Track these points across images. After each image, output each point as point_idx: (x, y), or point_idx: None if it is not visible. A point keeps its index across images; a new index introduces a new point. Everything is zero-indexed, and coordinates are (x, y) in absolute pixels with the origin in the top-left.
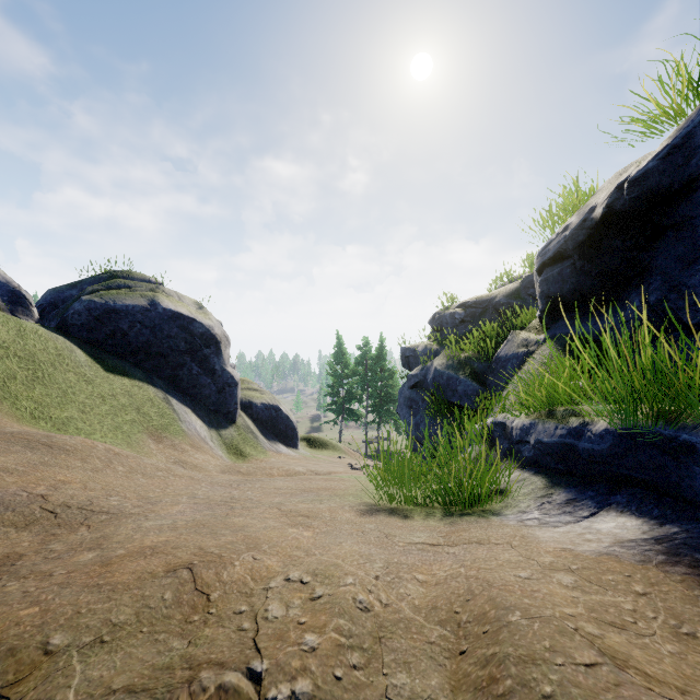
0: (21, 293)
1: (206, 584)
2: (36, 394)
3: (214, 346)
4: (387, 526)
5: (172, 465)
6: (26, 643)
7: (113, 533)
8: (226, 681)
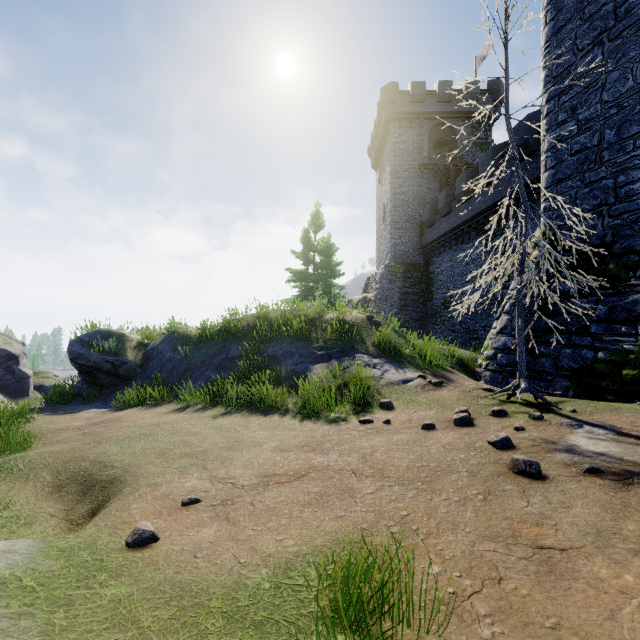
0: None
1: None
2: None
3: (15, 359)
4: None
5: None
6: None
7: None
8: None
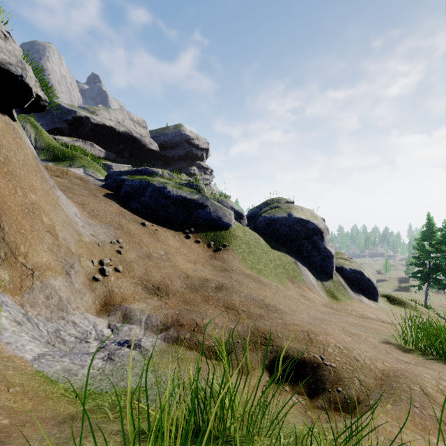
0: (242, 214)
1: (311, 338)
2: (251, 258)
3: (319, 234)
4: (392, 351)
5: (298, 296)
6: (274, 333)
7: (284, 317)
8: (315, 356)
